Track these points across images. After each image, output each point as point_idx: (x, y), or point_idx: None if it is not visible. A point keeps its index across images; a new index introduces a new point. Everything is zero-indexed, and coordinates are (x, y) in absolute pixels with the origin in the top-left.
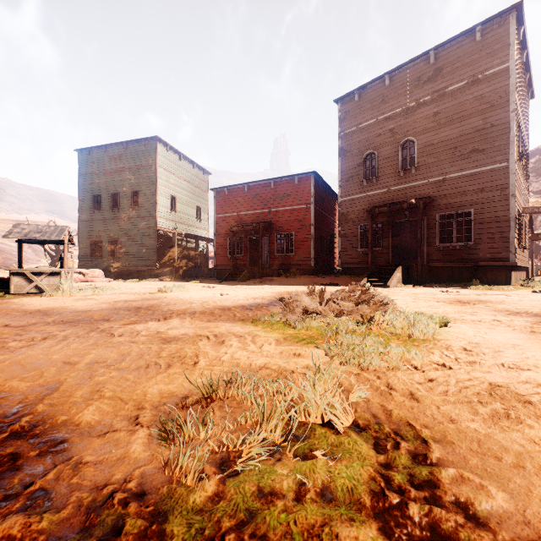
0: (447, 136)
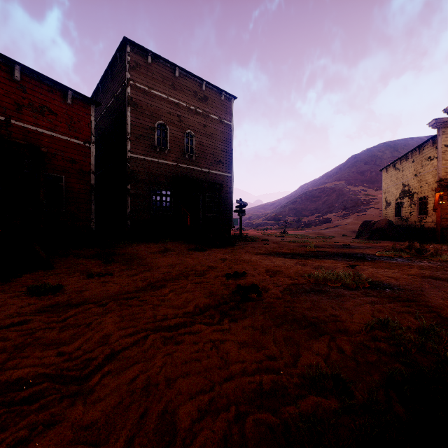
0: (210, 145)
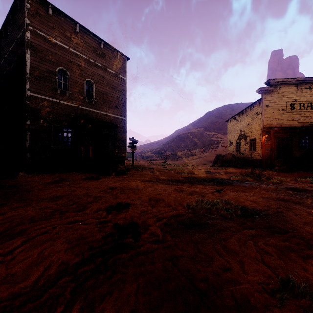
0: (107, 93)
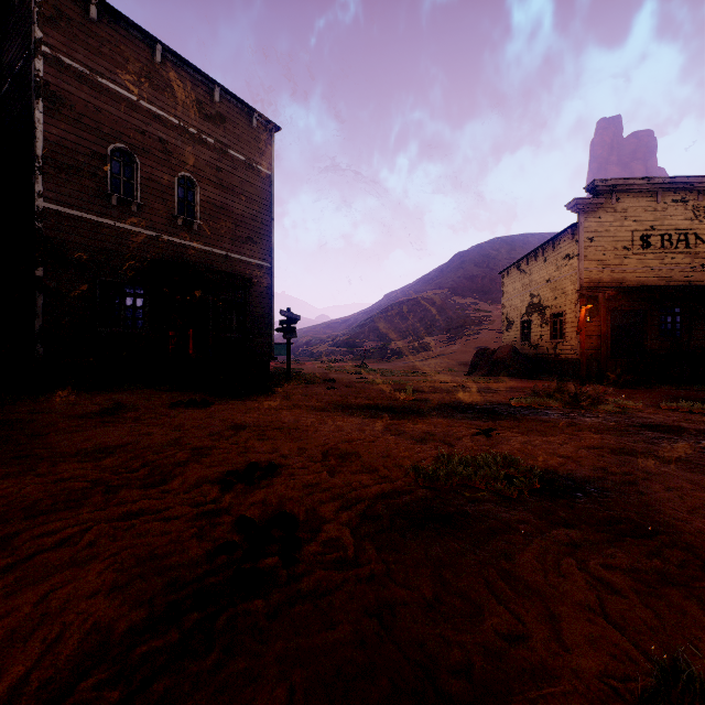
0: (230, 206)
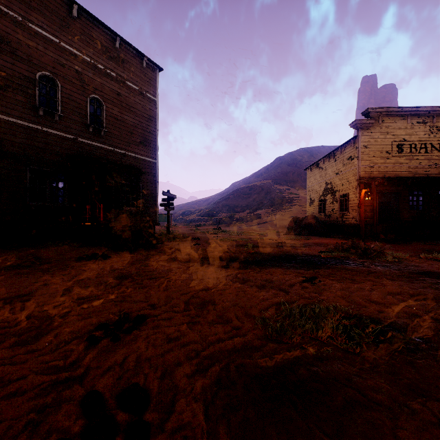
0: (127, 120)
